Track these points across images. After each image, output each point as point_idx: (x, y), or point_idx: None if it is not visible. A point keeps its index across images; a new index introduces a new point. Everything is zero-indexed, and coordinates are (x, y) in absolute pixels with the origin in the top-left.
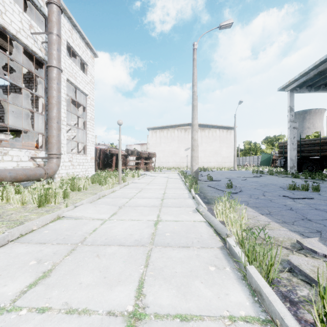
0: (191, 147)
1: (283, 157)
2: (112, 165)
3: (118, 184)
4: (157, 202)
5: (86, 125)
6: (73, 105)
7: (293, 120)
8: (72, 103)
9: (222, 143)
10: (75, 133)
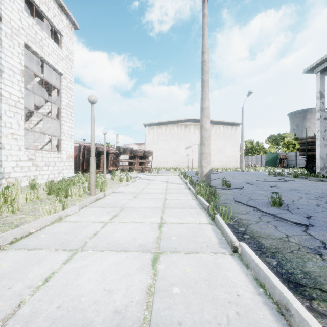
0: (201, 140)
1: (305, 155)
2: (100, 166)
3: (89, 196)
4: (137, 280)
5: (61, 114)
6: (45, 89)
7: (324, 108)
8: (45, 87)
9: (226, 141)
10: (49, 124)
